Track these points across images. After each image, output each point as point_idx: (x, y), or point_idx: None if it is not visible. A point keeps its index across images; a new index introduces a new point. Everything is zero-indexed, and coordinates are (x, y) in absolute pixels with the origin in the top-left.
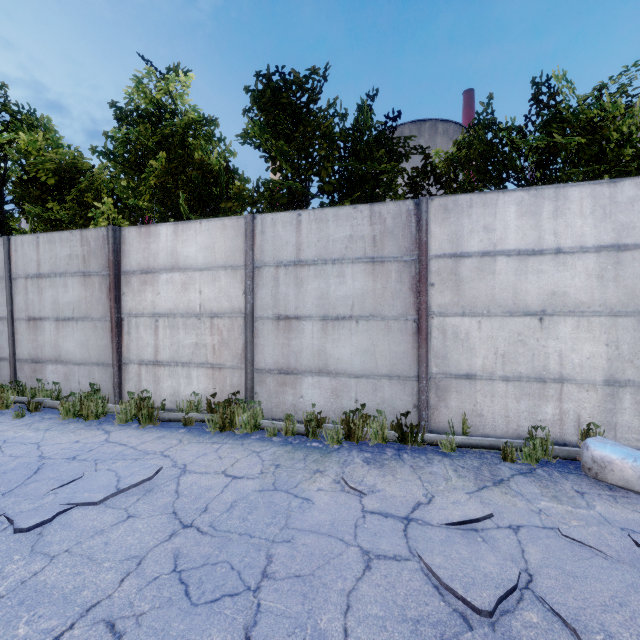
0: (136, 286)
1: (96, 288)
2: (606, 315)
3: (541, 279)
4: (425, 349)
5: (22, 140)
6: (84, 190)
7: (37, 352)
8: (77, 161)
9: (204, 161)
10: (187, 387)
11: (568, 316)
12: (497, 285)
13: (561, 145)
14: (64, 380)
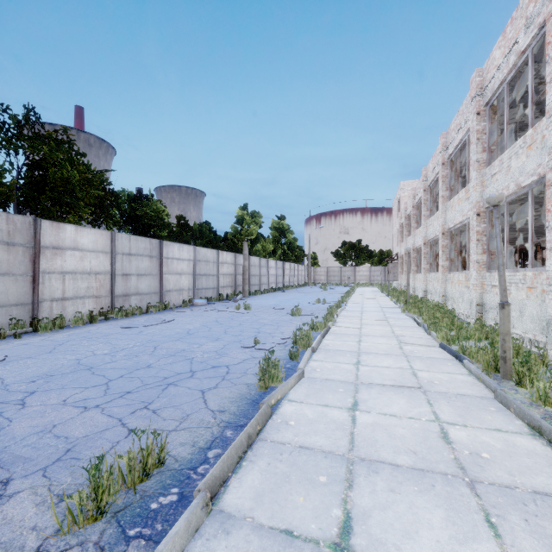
0: (49, 255)
1: (20, 254)
2: (188, 274)
3: (181, 266)
4: (162, 284)
5: None
6: None
7: None
8: None
9: None
10: (83, 309)
11: (184, 275)
12: (174, 267)
13: (147, 213)
14: None
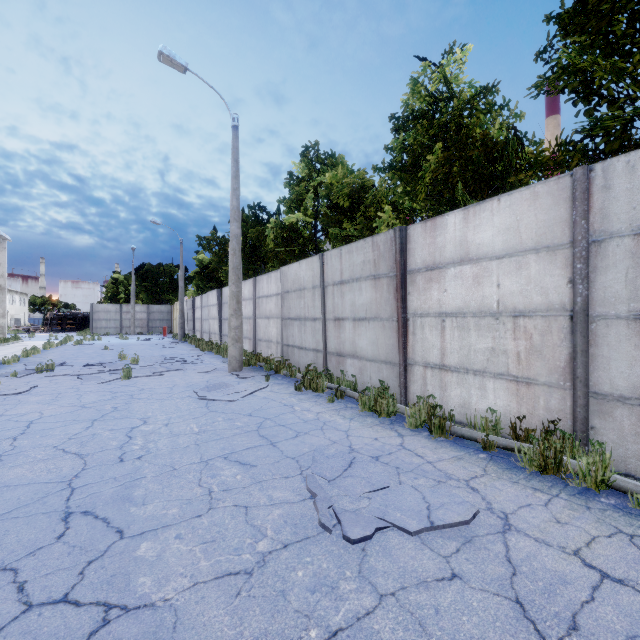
0: (421, 284)
1: (384, 289)
2: None
3: None
4: None
5: (328, 177)
6: (369, 205)
7: (340, 347)
8: (362, 183)
9: (487, 135)
10: (480, 400)
11: None
12: None
13: None
14: (359, 373)
